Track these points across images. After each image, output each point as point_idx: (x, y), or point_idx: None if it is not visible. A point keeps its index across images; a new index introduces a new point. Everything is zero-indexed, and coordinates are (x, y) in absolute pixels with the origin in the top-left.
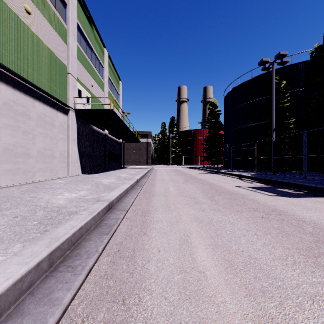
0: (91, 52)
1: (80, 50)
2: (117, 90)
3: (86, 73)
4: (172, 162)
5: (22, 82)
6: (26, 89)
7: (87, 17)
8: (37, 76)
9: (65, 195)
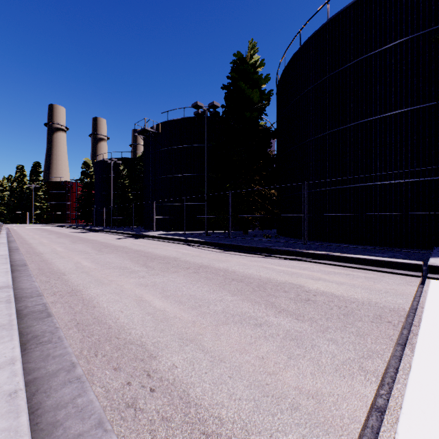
0: None
1: None
2: None
3: None
4: (37, 221)
5: None
6: None
7: None
8: None
9: None
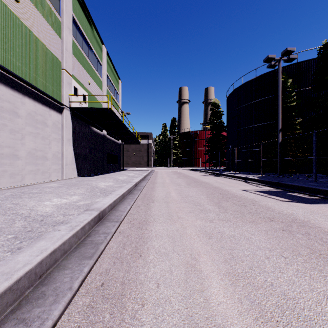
0: (88, 48)
1: (76, 46)
2: (116, 89)
3: (83, 70)
4: (173, 164)
5: (8, 76)
6: (13, 84)
7: (83, 11)
8: (27, 70)
9: (54, 201)
